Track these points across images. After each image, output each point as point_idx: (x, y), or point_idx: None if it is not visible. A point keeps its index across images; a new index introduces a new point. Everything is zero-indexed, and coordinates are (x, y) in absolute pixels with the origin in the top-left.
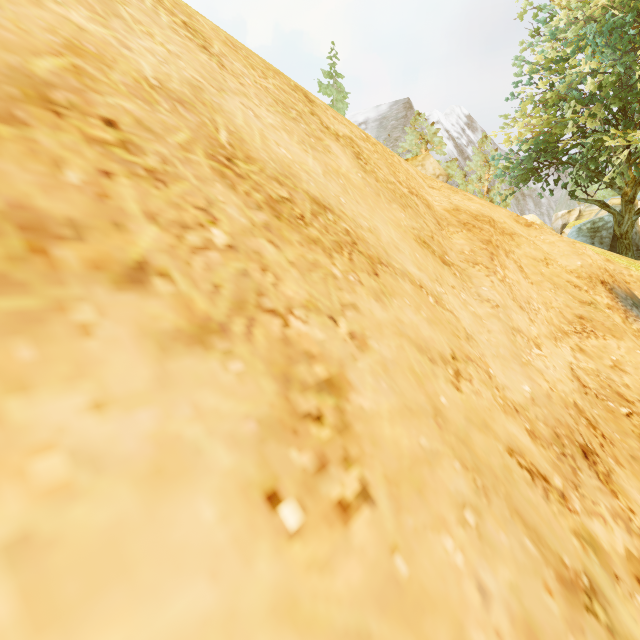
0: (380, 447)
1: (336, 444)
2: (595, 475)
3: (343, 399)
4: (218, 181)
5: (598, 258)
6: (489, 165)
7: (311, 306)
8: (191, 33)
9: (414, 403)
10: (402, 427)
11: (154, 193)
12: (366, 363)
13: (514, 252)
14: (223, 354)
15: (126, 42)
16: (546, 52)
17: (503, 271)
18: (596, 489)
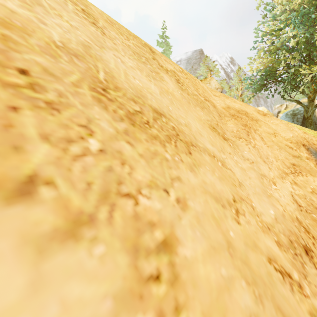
0: (198, 287)
1: (170, 297)
2: (313, 265)
3: (173, 254)
4: (96, 105)
5: (300, 132)
6: (241, 82)
7: (153, 184)
8: (86, 15)
9: (216, 242)
10: (210, 264)
11: (49, 119)
12: (187, 219)
13: (258, 130)
14: (90, 241)
15: (43, 20)
16: (270, 26)
17: (254, 141)
18: (315, 276)
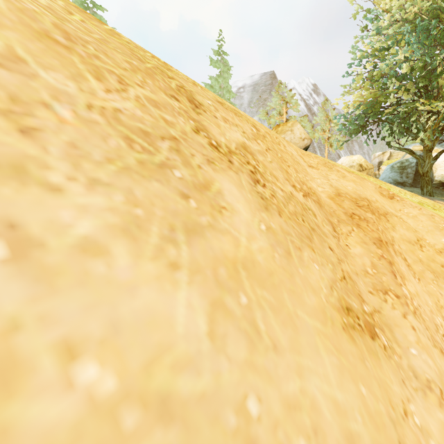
0: None
1: None
2: None
3: None
4: None
5: None
6: (329, 119)
7: None
8: None
9: None
10: None
11: None
12: None
13: (393, 238)
14: None
15: None
16: (373, 43)
17: (406, 288)
18: None
